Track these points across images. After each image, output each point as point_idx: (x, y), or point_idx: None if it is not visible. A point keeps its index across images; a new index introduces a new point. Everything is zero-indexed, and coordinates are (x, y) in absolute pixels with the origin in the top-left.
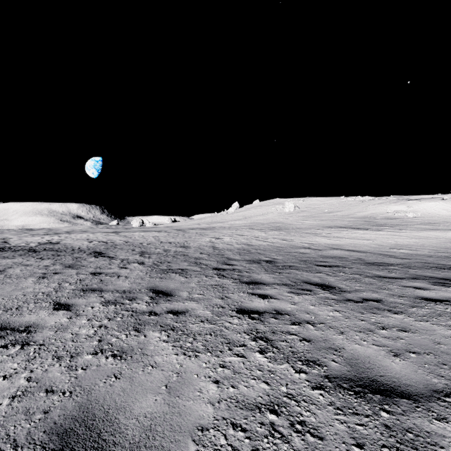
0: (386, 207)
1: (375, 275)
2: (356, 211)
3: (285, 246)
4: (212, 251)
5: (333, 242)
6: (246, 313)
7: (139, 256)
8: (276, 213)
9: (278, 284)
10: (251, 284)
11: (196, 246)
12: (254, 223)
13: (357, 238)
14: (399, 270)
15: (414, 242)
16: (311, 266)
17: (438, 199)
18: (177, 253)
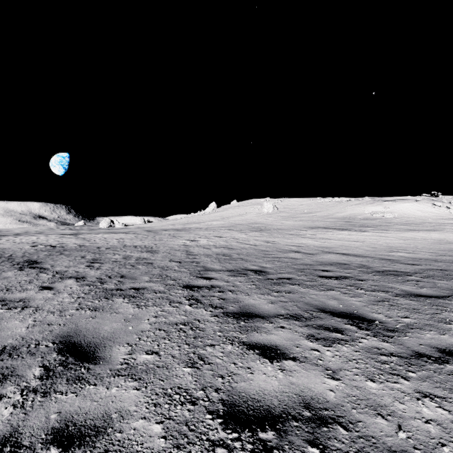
0: (364, 208)
1: (406, 293)
2: (335, 211)
3: (270, 249)
4: (185, 258)
5: (322, 244)
6: (246, 427)
7: (85, 267)
8: (255, 214)
9: (284, 316)
10: (241, 318)
11: (166, 250)
12: (232, 224)
13: (345, 239)
14: (424, 282)
15: (405, 243)
16: (314, 277)
17: (412, 200)
18: (139, 260)
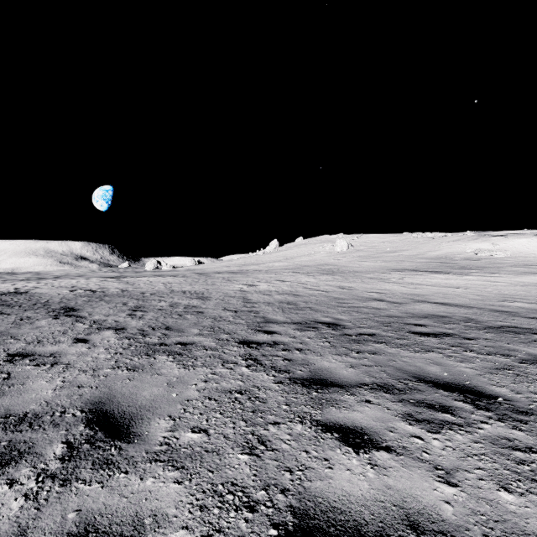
0: (464, 245)
1: (536, 358)
2: (427, 249)
3: (346, 297)
4: (241, 306)
5: (411, 290)
6: None
7: (126, 316)
8: (325, 253)
9: (369, 386)
10: (313, 387)
11: (219, 297)
12: (297, 265)
13: (441, 285)
14: None
15: (523, 290)
16: (405, 334)
17: (530, 235)
18: (188, 309)
